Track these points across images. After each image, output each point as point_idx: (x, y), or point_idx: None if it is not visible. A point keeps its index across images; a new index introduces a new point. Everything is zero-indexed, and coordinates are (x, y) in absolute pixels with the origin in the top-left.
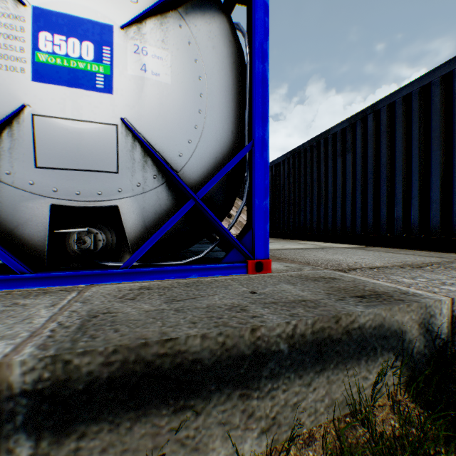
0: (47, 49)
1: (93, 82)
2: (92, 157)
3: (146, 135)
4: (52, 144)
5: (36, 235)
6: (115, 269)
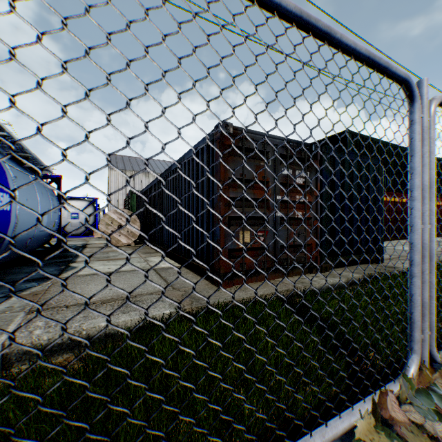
0: None
1: None
2: None
3: None
4: None
5: None
6: None
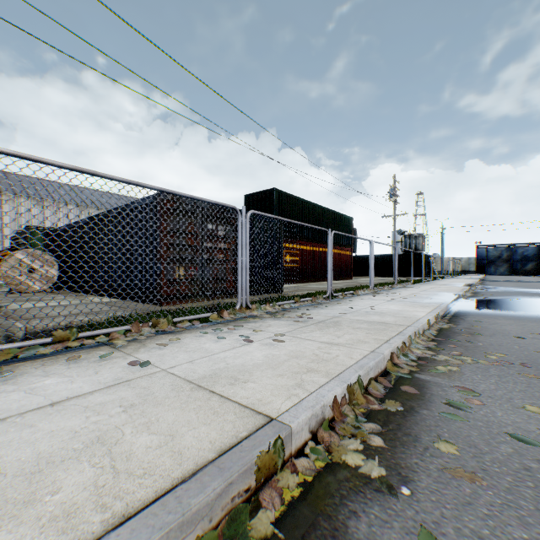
0: None
1: None
2: None
3: None
4: None
5: None
6: None
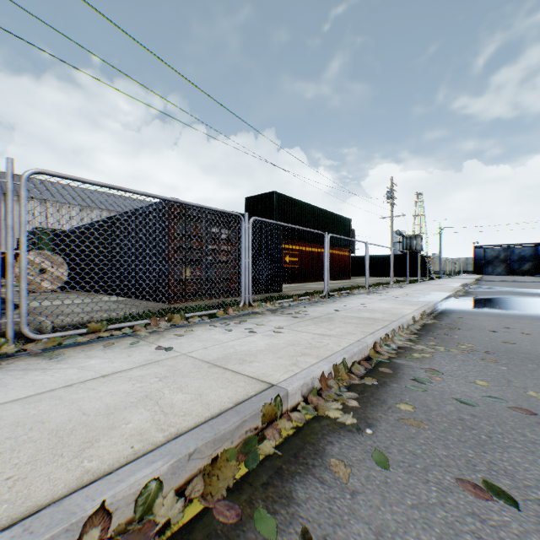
0: None
1: None
2: None
3: None
4: None
5: None
6: None
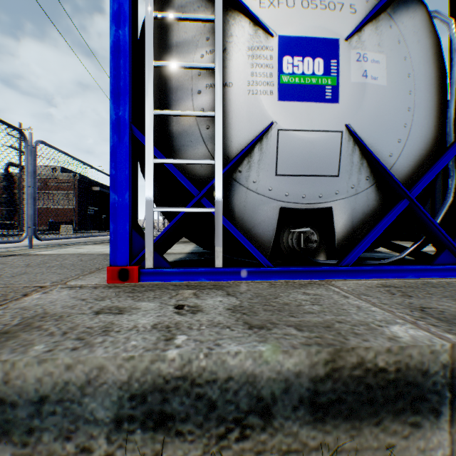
0: (288, 71)
1: (322, 94)
2: (319, 163)
3: (364, 138)
4: (289, 154)
5: (265, 234)
6: (338, 266)
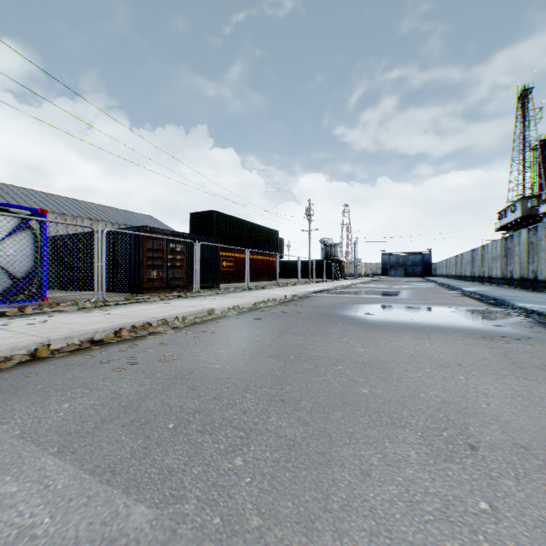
0: None
1: None
2: None
3: (7, 267)
4: None
5: None
6: None
